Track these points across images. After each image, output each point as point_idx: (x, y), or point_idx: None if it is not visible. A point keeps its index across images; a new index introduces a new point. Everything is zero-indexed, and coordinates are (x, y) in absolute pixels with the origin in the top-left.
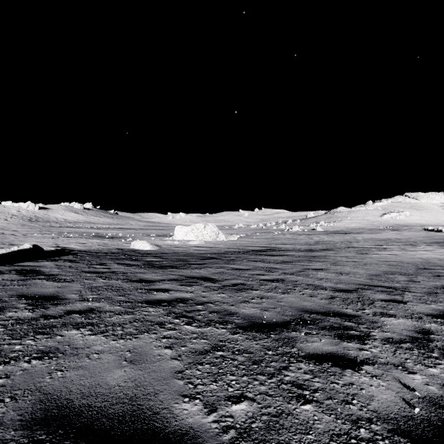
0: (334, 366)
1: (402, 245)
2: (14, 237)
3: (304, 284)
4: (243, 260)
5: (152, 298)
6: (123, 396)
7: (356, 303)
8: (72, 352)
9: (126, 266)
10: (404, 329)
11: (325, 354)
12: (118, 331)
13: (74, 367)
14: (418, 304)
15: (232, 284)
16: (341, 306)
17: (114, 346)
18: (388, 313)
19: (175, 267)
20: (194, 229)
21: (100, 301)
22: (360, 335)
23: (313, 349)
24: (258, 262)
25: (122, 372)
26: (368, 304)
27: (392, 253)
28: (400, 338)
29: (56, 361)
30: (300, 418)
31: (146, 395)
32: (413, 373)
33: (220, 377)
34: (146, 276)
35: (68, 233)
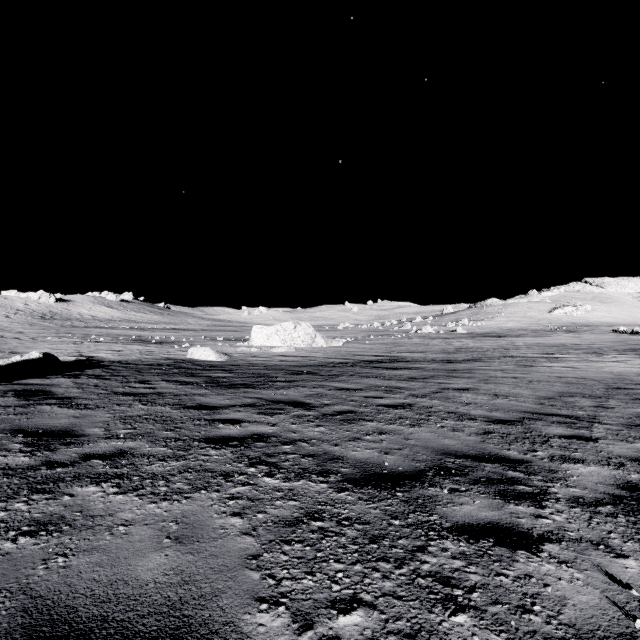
0: (498, 545)
1: (582, 354)
2: (18, 342)
3: (443, 411)
4: (351, 376)
5: (215, 434)
6: (161, 601)
7: (523, 441)
8: (85, 523)
9: (179, 384)
10: (599, 482)
11: (483, 525)
12: (160, 487)
13: (86, 549)
14: (616, 443)
15: (336, 411)
16: (501, 447)
17: (153, 512)
18: (572, 456)
19: (252, 386)
20: (280, 330)
21: (137, 439)
22: (533, 492)
23: (464, 516)
24: (373, 379)
25: (162, 557)
26: (540, 442)
27: (568, 365)
28: (595, 497)
29: (58, 539)
30: (450, 639)
31: (199, 599)
32: (623, 557)
33: (319, 565)
34: (207, 400)
35: (97, 336)
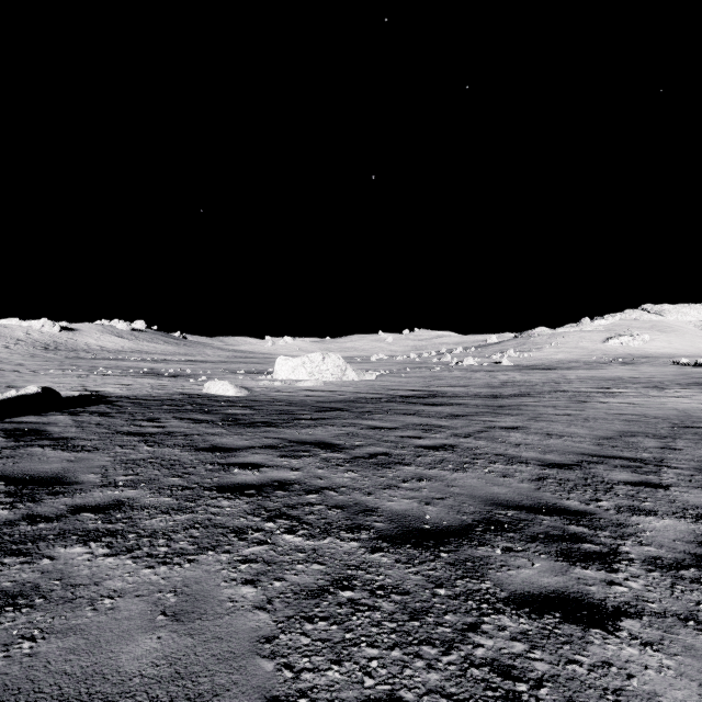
0: (566, 622)
1: (641, 389)
2: (16, 375)
3: (490, 453)
4: (385, 413)
5: (229, 481)
6: None
7: (584, 489)
8: (63, 595)
9: (192, 422)
10: (676, 538)
11: (546, 595)
12: (159, 547)
13: (60, 629)
14: (690, 491)
15: (369, 453)
16: (559, 495)
17: (147, 580)
18: (641, 507)
19: (274, 424)
20: (307, 362)
21: (138, 487)
22: (602, 552)
23: (522, 583)
24: (411, 416)
25: (153, 640)
26: (603, 490)
27: (627, 401)
28: (675, 557)
29: (27, 617)
30: None
31: (195, 700)
32: None
33: (348, 650)
34: (223, 440)
35: (104, 368)
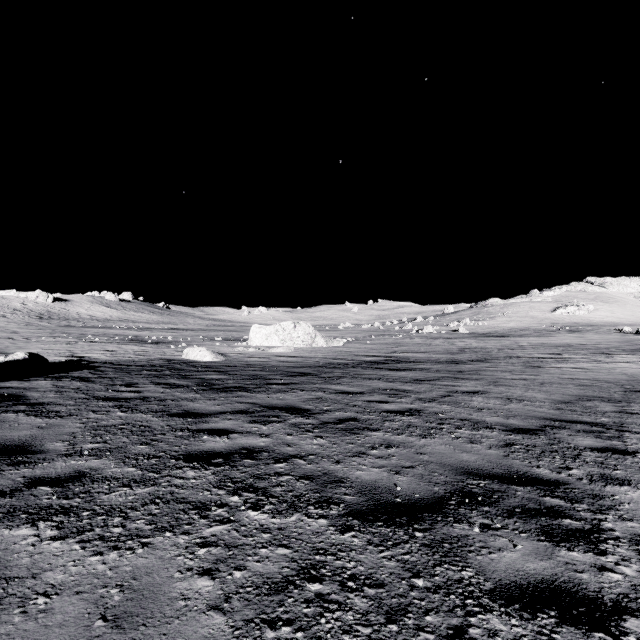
0: (563, 623)
1: (590, 354)
2: (10, 342)
3: (455, 418)
4: (352, 377)
5: (197, 449)
6: None
7: (552, 455)
8: None
9: (168, 387)
10: None
11: (535, 586)
12: (113, 527)
13: None
14: None
15: (337, 419)
16: (528, 463)
17: (93, 571)
18: (613, 476)
19: (246, 389)
20: (279, 330)
21: (103, 456)
22: (584, 529)
23: (507, 570)
24: (376, 381)
25: None
26: (571, 457)
27: (578, 366)
28: None
29: None
30: None
31: None
32: None
33: None
34: (195, 405)
35: (93, 336)
